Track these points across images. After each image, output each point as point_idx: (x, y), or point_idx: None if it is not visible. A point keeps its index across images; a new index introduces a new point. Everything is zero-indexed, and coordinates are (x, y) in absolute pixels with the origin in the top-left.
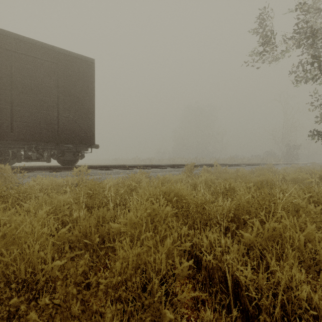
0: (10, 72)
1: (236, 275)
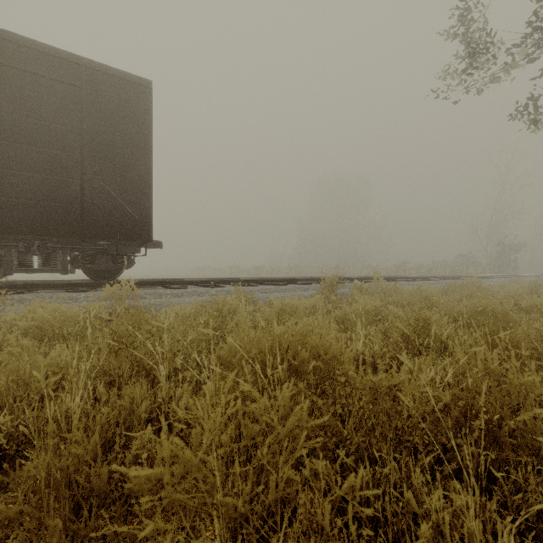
0: None
1: None
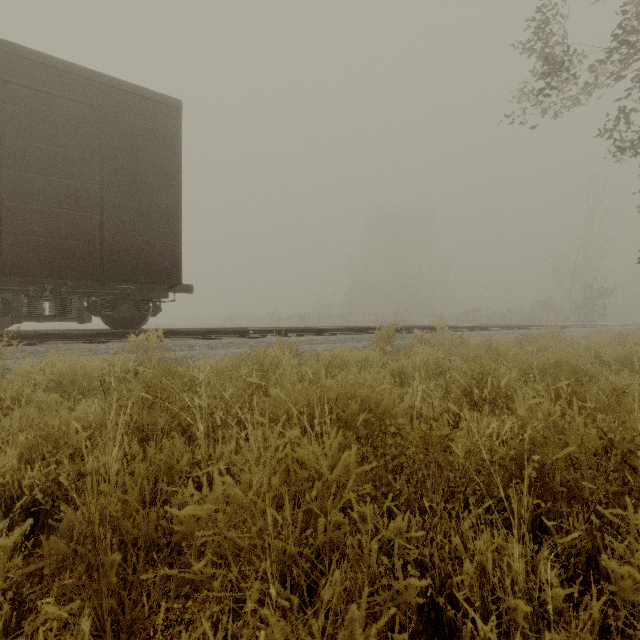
0: None
1: None
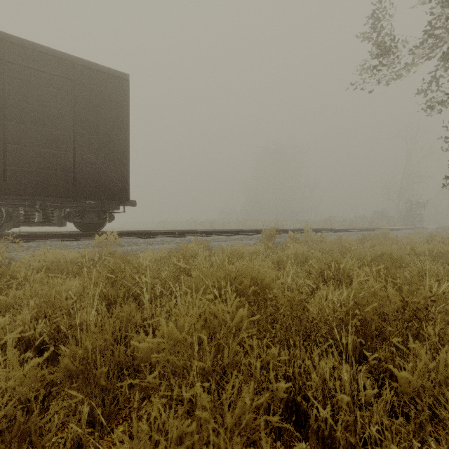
0: (1, 91)
1: None
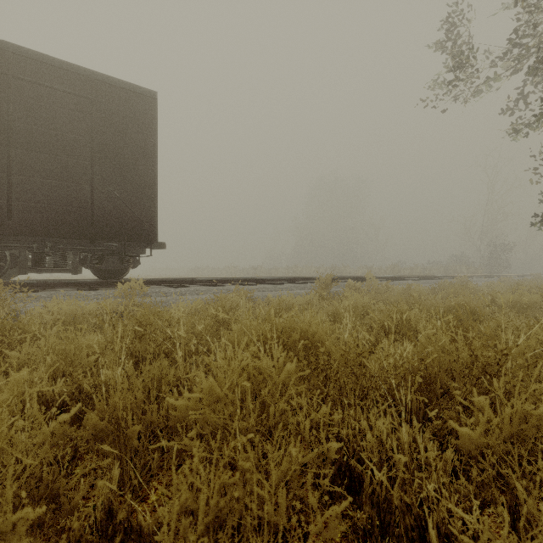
0: (6, 113)
1: (448, 529)
